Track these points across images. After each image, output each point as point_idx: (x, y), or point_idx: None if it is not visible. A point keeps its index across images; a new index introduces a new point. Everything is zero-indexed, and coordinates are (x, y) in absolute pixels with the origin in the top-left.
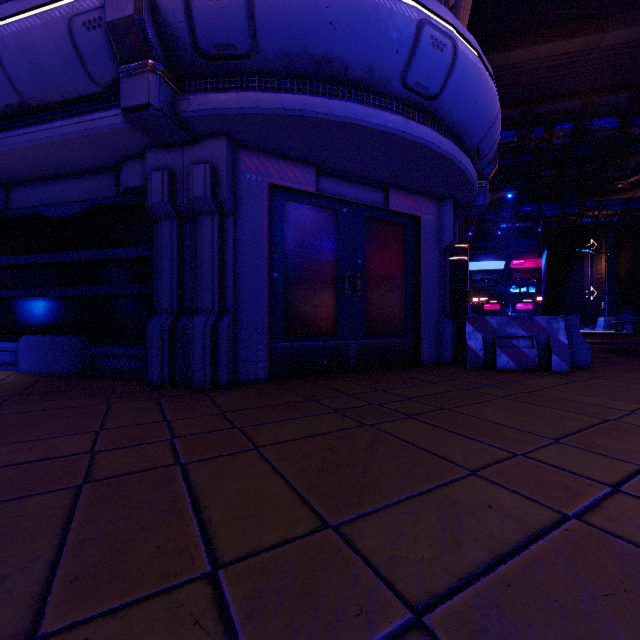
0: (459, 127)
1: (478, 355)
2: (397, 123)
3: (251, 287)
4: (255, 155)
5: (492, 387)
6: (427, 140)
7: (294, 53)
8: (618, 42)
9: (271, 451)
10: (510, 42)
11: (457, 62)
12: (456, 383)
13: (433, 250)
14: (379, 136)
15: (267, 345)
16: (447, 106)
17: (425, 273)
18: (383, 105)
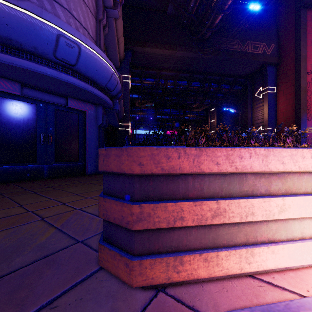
0: (92, 78)
1: None
2: (53, 73)
3: None
4: None
5: (97, 180)
6: (71, 82)
7: None
8: (181, 55)
9: None
10: (145, 44)
11: (82, 54)
12: (85, 180)
13: (93, 126)
14: (45, 76)
15: None
16: (82, 69)
17: (89, 135)
18: (47, 64)
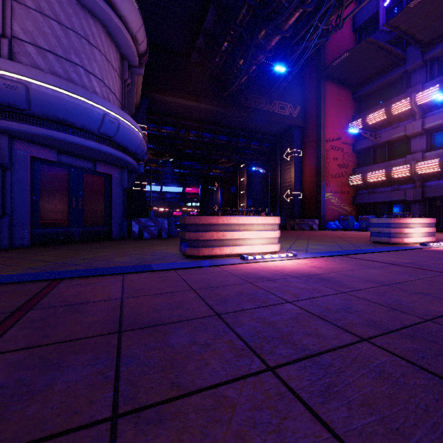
0: (125, 146)
1: (136, 233)
2: (96, 146)
3: (21, 203)
4: (23, 142)
5: (133, 242)
6: (110, 152)
7: (49, 115)
8: (206, 108)
9: (47, 255)
10: (165, 92)
11: (120, 128)
12: (121, 242)
13: (119, 189)
14: (88, 148)
15: (30, 230)
16: (118, 140)
17: (115, 199)
18: (90, 137)
